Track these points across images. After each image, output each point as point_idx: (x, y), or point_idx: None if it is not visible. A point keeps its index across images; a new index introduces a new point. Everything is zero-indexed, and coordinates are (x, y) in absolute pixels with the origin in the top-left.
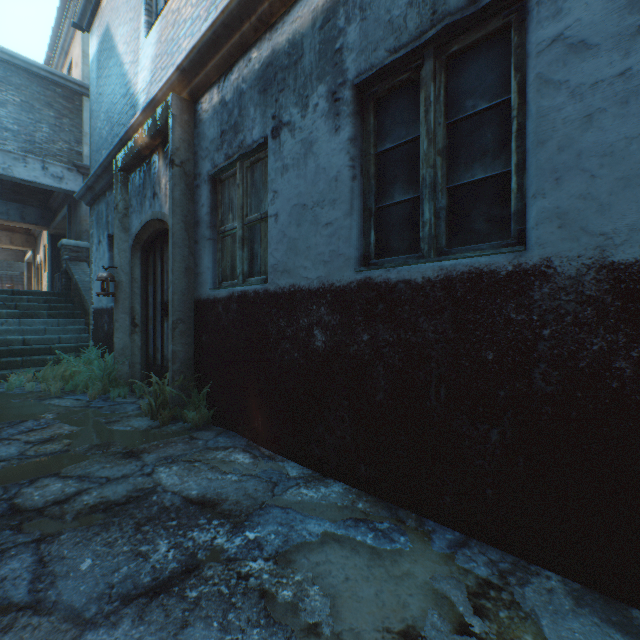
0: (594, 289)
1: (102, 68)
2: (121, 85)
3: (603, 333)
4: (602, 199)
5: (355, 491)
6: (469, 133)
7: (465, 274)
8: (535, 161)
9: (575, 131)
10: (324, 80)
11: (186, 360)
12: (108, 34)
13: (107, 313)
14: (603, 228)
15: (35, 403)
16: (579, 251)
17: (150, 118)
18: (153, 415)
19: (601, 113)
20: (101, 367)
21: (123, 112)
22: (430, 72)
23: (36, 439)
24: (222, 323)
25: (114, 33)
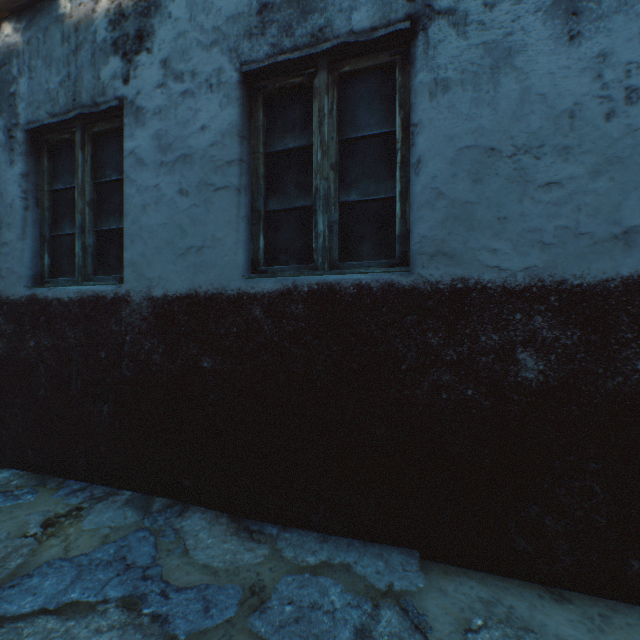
0: (147, 312)
1: None
2: None
3: (150, 338)
4: (150, 258)
5: (23, 473)
6: (109, 194)
7: (92, 297)
8: (124, 227)
9: (140, 213)
10: (2, 115)
11: None
12: None
13: None
14: (150, 275)
15: None
16: (141, 288)
17: None
18: None
19: (150, 206)
20: None
21: None
22: (80, 141)
23: None
24: None
25: None
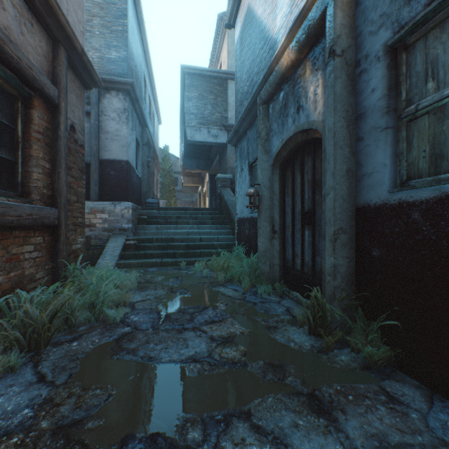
0: None
1: (243, 42)
2: (259, 41)
3: None
4: None
5: None
6: None
7: None
8: None
9: None
10: None
11: (346, 275)
12: (248, 12)
13: (247, 221)
14: None
15: (210, 289)
16: None
17: (298, 31)
18: (310, 330)
19: None
20: (248, 264)
21: (261, 61)
22: None
23: (217, 336)
24: (420, 236)
25: (253, 6)
